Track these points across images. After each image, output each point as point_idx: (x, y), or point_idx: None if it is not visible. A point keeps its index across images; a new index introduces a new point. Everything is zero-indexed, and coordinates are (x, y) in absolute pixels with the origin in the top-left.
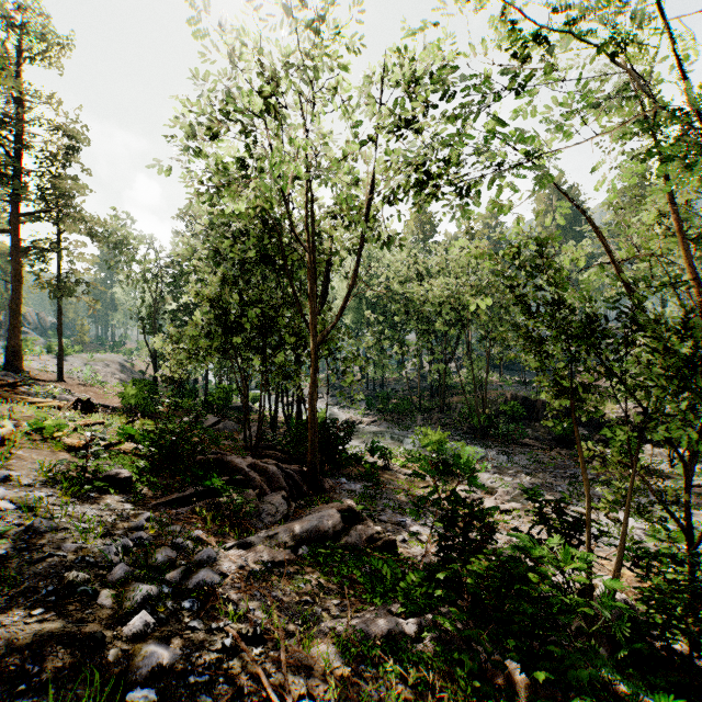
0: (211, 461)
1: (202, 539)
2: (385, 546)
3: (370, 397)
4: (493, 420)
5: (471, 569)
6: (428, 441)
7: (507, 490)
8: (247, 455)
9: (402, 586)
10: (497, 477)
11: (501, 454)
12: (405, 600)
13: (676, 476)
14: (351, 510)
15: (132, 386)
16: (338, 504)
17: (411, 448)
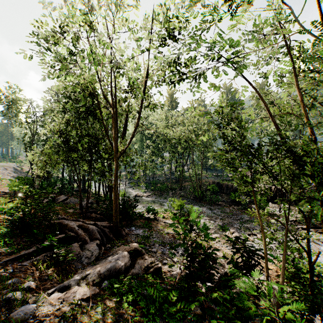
0: (55, 224)
1: (32, 287)
2: (155, 271)
3: (147, 183)
4: (204, 193)
5: (209, 297)
6: (175, 205)
7: (212, 228)
8: (80, 217)
9: (165, 306)
10: (207, 221)
11: (208, 209)
12: (167, 313)
13: (282, 216)
14: (136, 250)
15: (16, 180)
16: (129, 246)
17: (167, 208)
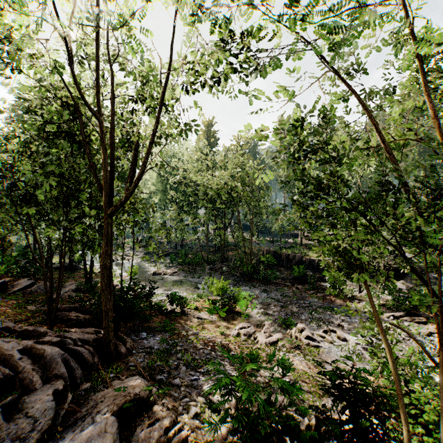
0: None
1: None
2: None
3: (172, 254)
4: (256, 268)
5: None
6: (214, 288)
7: (271, 323)
8: (48, 320)
9: None
10: (263, 311)
11: (263, 292)
12: None
13: (364, 299)
14: (137, 399)
15: None
16: (123, 391)
17: (202, 292)
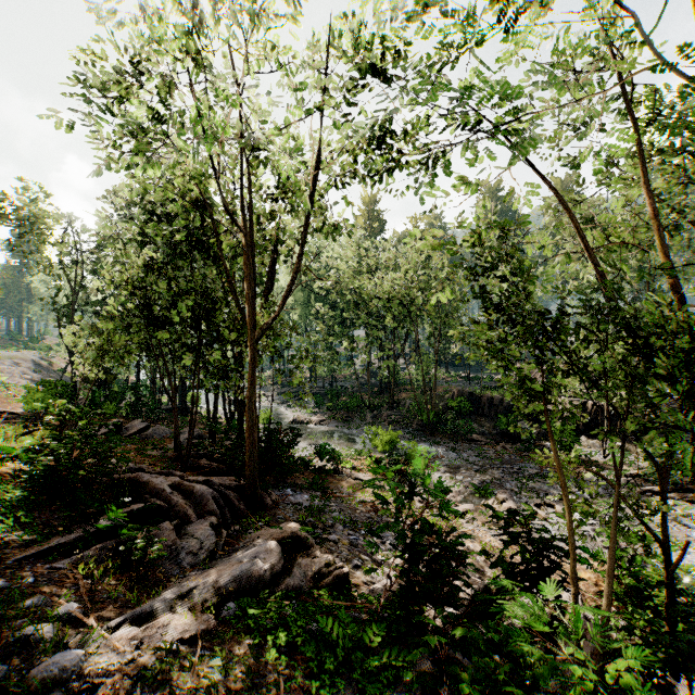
0: (123, 481)
1: (76, 615)
2: (335, 583)
3: (318, 395)
4: (441, 416)
5: (450, 637)
6: (379, 441)
7: (459, 490)
8: (176, 467)
9: (358, 655)
10: (448, 476)
11: (451, 451)
12: (362, 670)
13: (610, 466)
14: (295, 537)
15: (38, 389)
16: (279, 529)
17: (362, 447)
